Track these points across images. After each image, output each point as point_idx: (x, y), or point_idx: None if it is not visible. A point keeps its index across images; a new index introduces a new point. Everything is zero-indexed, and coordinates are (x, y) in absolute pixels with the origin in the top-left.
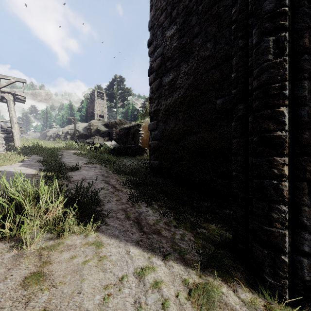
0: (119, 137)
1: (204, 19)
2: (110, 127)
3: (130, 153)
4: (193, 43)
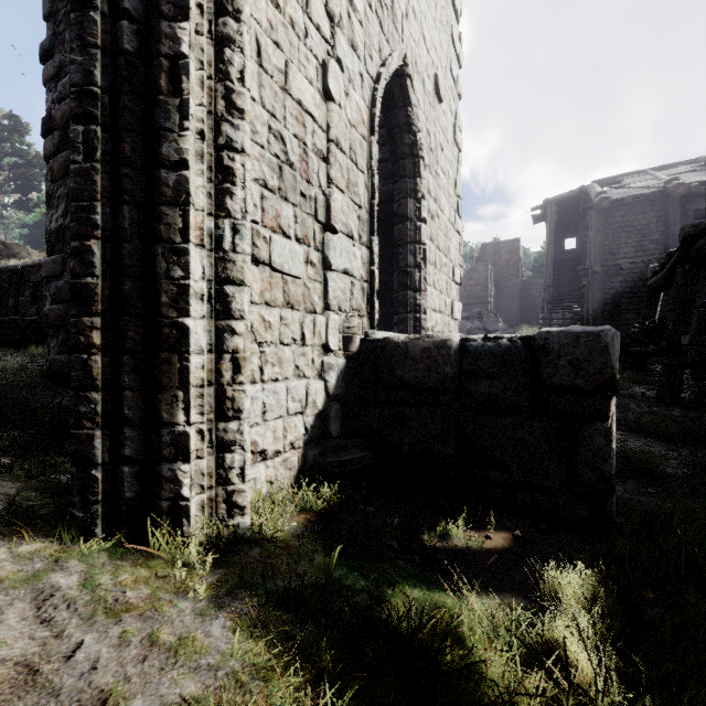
0: None
1: None
2: None
3: (15, 340)
4: None
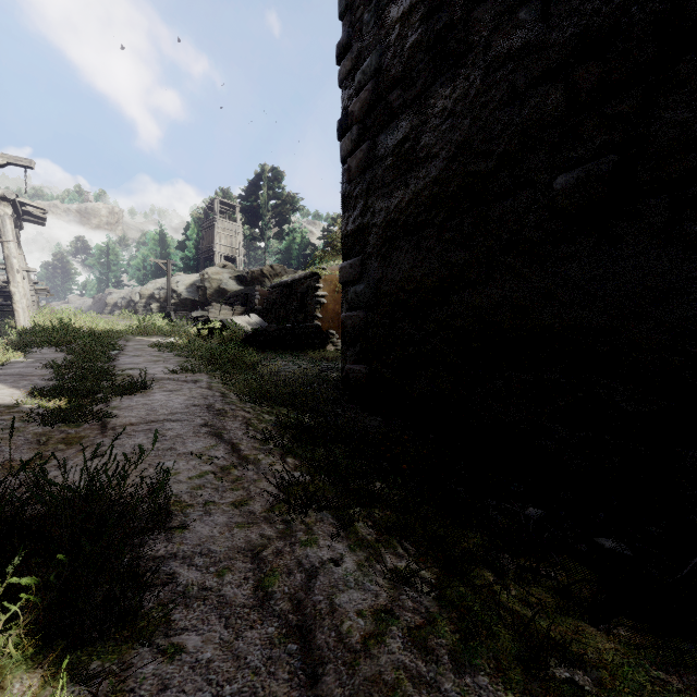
0: (269, 305)
1: None
2: (250, 284)
3: (294, 344)
4: (470, 19)
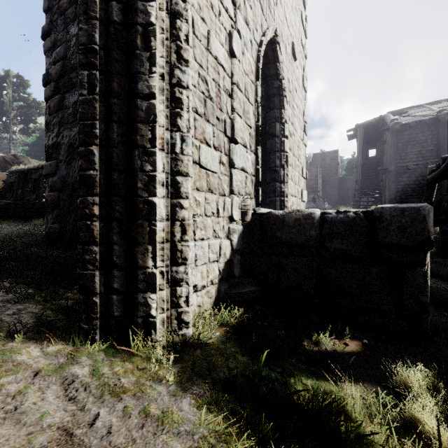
0: (7, 186)
1: None
2: None
3: (23, 215)
4: None
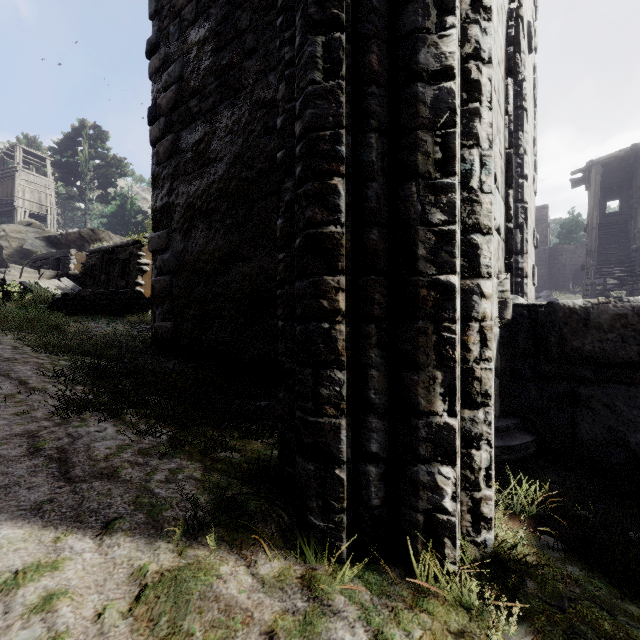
0: (87, 271)
1: (264, 24)
2: (64, 246)
3: (112, 309)
4: (243, 67)
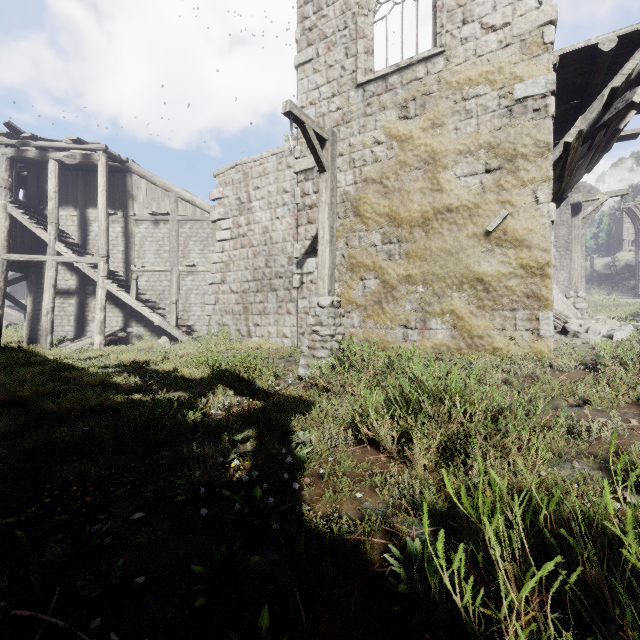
0: None
1: None
2: None
3: None
4: None
